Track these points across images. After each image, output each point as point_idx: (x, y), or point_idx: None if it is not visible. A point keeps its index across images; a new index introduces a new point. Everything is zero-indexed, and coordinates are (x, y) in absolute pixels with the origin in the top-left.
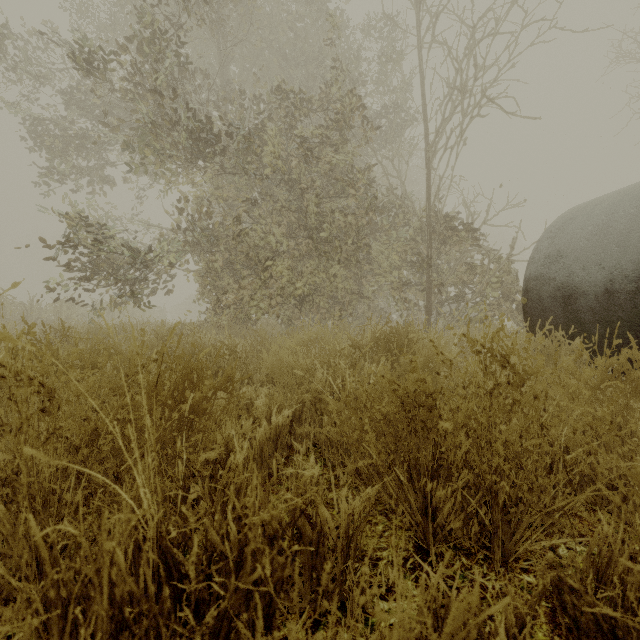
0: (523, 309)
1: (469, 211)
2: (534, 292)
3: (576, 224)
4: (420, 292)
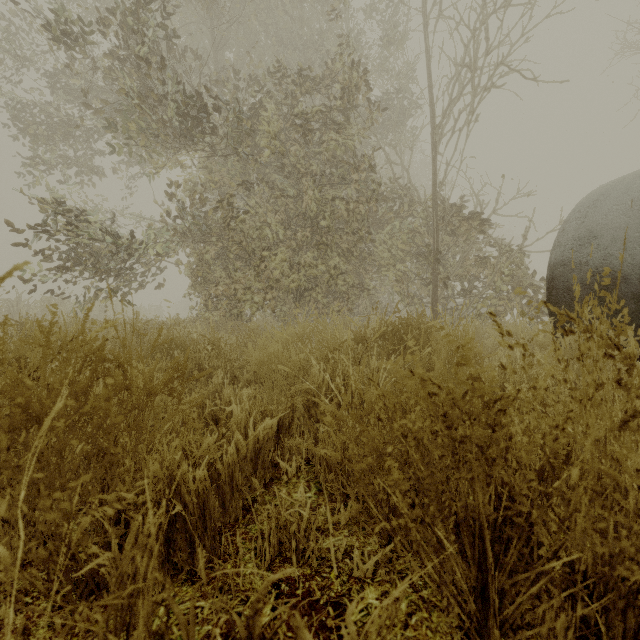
0: (547, 299)
1: (478, 199)
2: (561, 279)
3: (611, 200)
4: (424, 287)
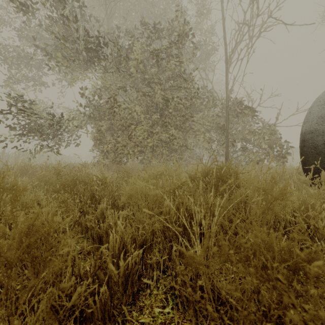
0: (300, 153)
1: (250, 98)
2: (310, 141)
3: None
4: (220, 146)
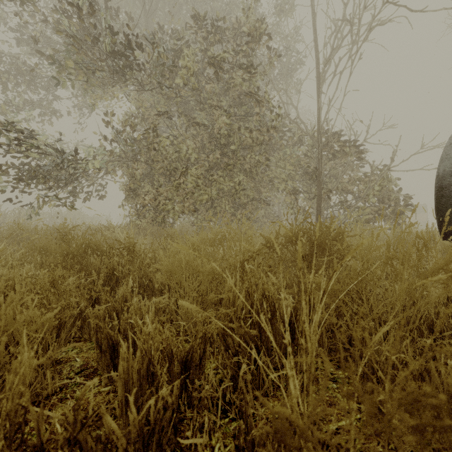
0: (436, 207)
1: (352, 130)
2: (451, 188)
3: None
4: (308, 200)
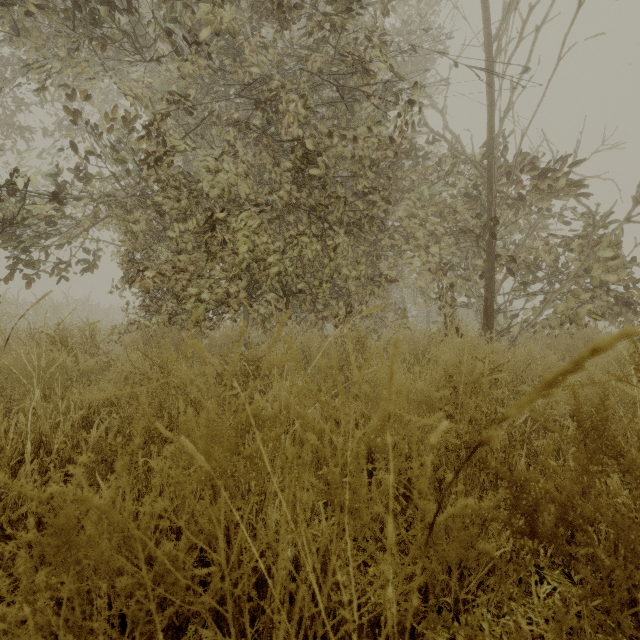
0: None
1: (550, 149)
2: None
3: None
4: (461, 281)
